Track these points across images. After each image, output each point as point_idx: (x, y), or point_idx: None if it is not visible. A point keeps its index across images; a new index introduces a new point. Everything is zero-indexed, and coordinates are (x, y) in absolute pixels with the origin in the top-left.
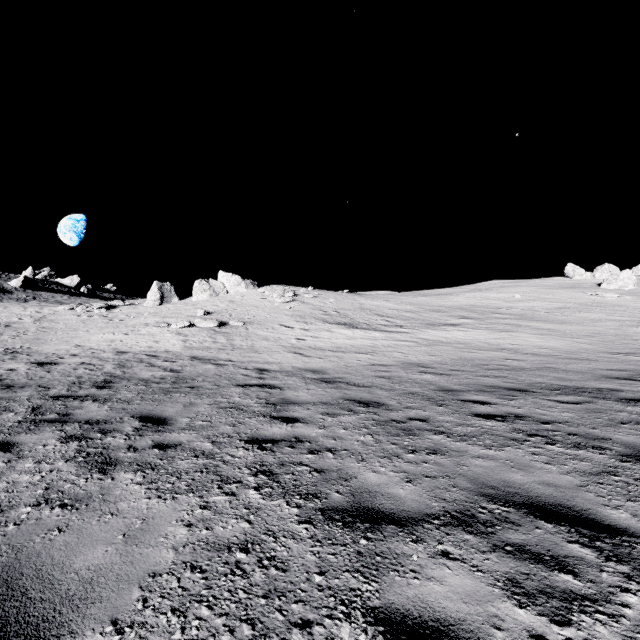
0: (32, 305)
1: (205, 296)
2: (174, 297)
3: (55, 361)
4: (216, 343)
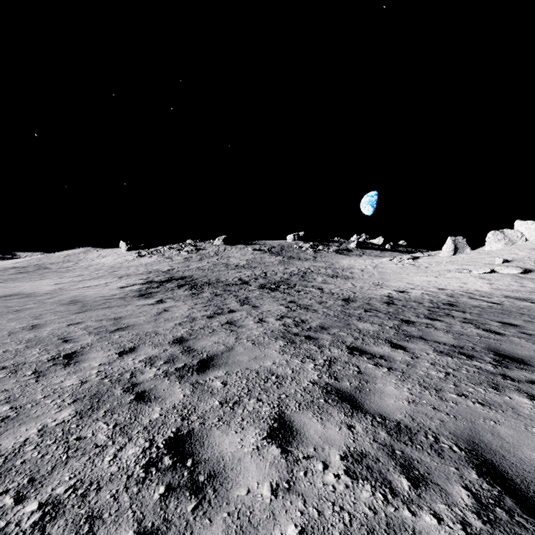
0: (366, 258)
1: (499, 245)
2: (466, 248)
3: (405, 291)
4: (524, 287)
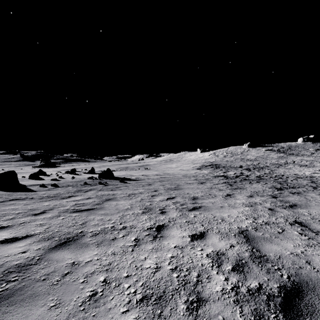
0: None
1: None
2: None
3: (319, 173)
4: None
